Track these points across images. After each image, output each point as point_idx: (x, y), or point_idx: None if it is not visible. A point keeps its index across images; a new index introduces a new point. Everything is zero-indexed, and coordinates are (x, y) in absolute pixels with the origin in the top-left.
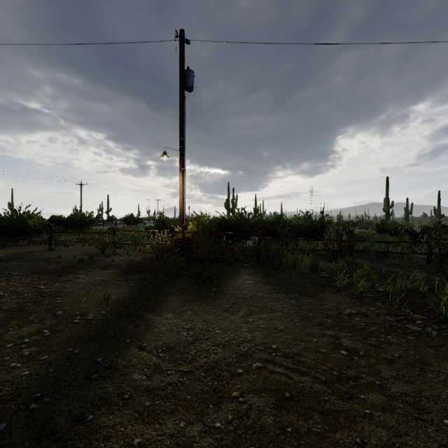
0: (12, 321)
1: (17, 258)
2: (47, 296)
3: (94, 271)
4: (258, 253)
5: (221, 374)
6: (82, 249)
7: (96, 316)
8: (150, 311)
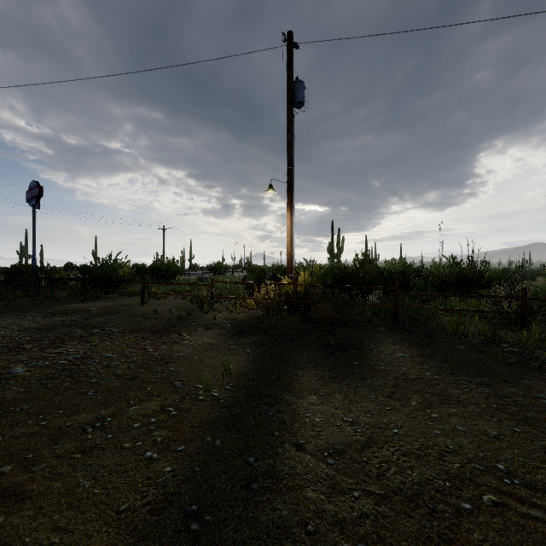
0: (130, 392)
1: (112, 312)
2: (158, 361)
3: (198, 331)
4: (396, 314)
5: (437, 508)
6: (176, 303)
7: (222, 393)
8: (285, 390)
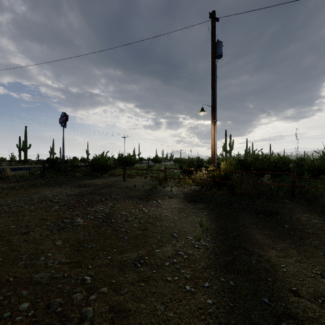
0: (149, 239)
1: (110, 186)
2: (154, 218)
3: (166, 199)
4: (293, 191)
5: None
6: (142, 181)
7: (208, 243)
8: (249, 244)
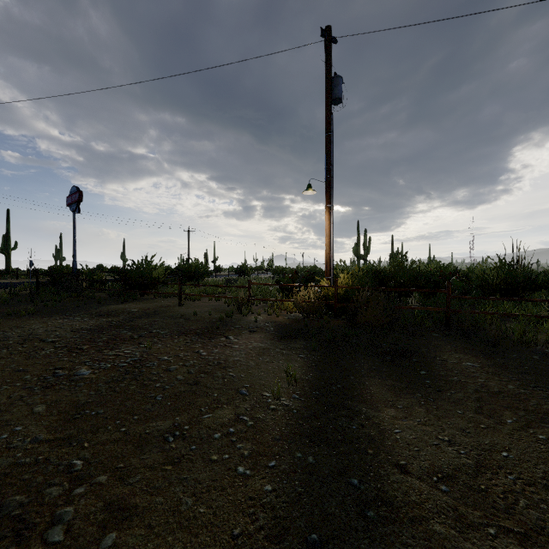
0: (198, 398)
1: (153, 314)
2: (215, 365)
3: (243, 334)
4: (448, 318)
5: None
6: (211, 305)
7: (292, 402)
8: (358, 401)
